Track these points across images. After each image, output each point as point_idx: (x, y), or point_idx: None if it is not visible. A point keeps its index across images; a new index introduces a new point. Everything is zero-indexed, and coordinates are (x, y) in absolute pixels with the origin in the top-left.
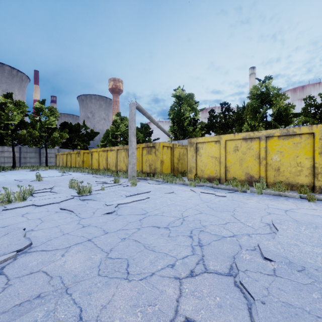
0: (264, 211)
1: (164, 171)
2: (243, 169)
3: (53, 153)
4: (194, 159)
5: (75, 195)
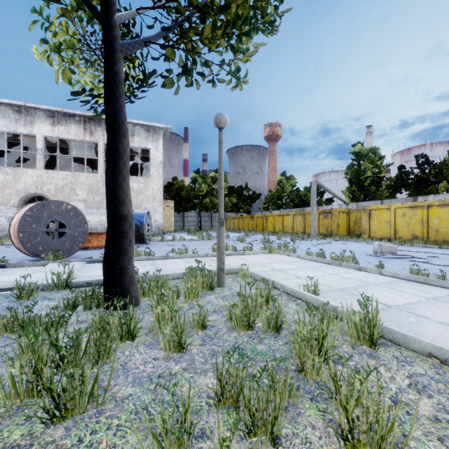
0: None
1: (340, 233)
2: (409, 230)
3: None
4: (368, 223)
5: (289, 242)
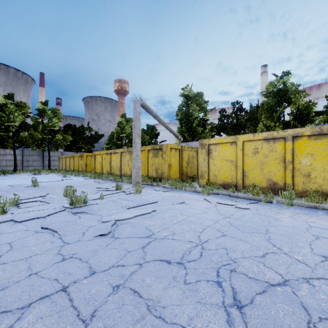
0: (308, 232)
1: (172, 175)
2: (264, 174)
3: (56, 156)
4: (206, 162)
5: (66, 206)
